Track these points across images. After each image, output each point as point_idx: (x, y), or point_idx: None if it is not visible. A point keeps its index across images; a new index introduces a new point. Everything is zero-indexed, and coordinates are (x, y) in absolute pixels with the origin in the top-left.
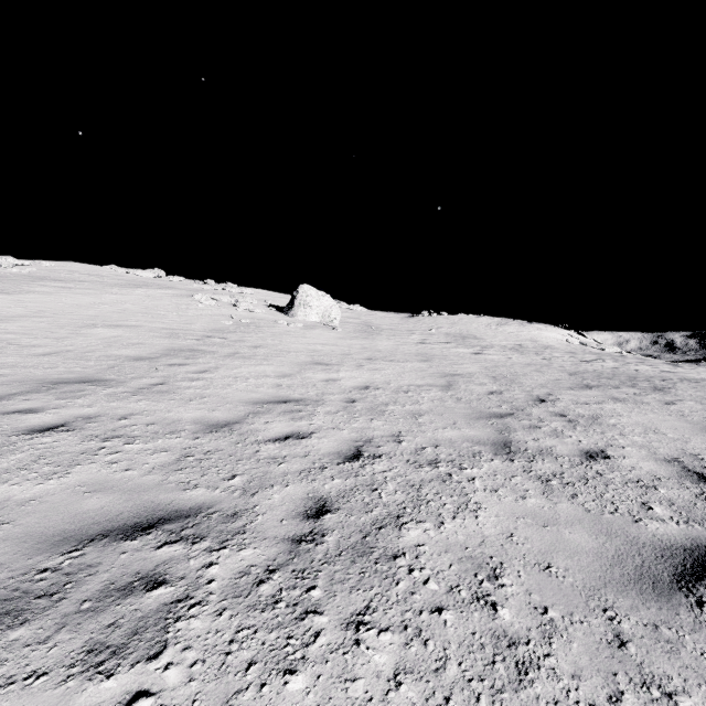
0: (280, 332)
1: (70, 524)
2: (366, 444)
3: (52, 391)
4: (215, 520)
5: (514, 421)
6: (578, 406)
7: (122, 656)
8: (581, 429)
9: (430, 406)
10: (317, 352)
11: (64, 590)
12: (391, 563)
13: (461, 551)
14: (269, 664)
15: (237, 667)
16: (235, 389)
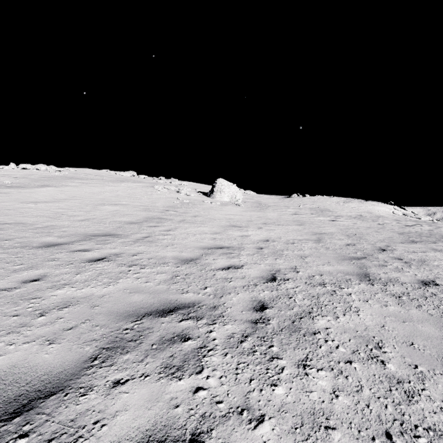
0: (207, 207)
1: (129, 308)
2: (277, 272)
3: (92, 240)
4: (205, 309)
5: (368, 262)
6: (409, 253)
7: (183, 371)
8: (415, 267)
9: (310, 252)
10: (231, 219)
11: (140, 339)
12: (313, 336)
13: (354, 332)
14: (261, 380)
15: (244, 381)
16: (190, 241)
